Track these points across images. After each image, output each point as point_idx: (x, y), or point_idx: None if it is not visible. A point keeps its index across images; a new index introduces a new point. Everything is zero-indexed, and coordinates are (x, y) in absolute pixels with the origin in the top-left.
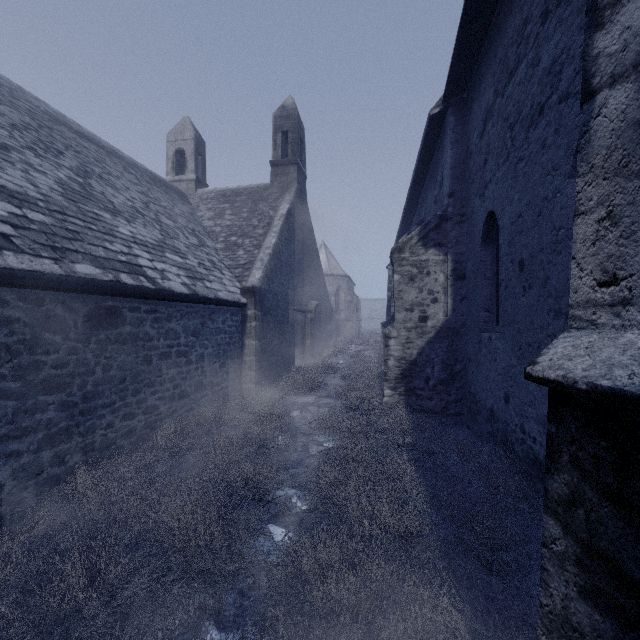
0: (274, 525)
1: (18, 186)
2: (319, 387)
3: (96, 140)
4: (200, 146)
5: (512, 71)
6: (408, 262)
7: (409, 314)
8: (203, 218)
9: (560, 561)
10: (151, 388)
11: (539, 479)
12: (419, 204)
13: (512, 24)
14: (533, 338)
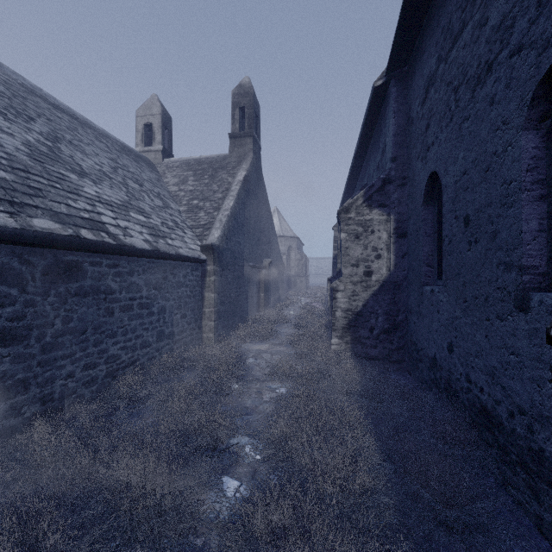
0: (227, 476)
1: None
2: (272, 335)
3: (70, 112)
4: (166, 121)
5: (456, 36)
6: (354, 221)
7: (355, 269)
8: (168, 184)
9: None
10: (113, 338)
11: (487, 428)
12: (362, 172)
13: None
14: (480, 291)
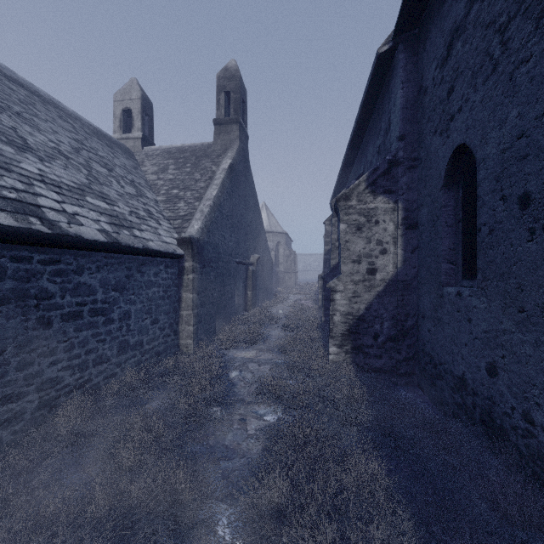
0: None
1: None
2: (260, 340)
3: (32, 88)
4: (147, 106)
5: None
6: (355, 210)
7: (356, 266)
8: (147, 172)
9: None
10: (50, 357)
11: None
12: (356, 161)
13: None
14: None
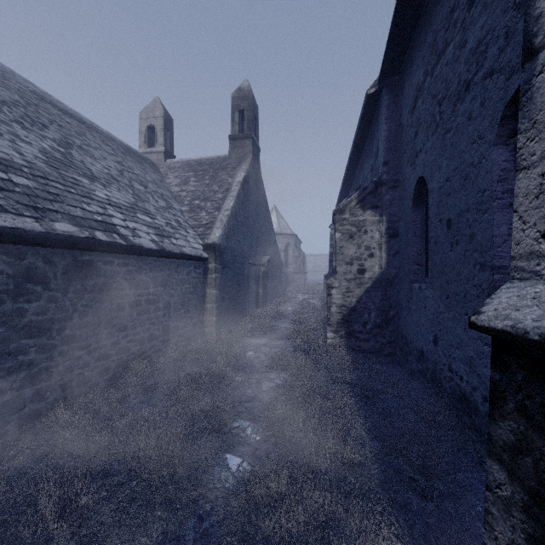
0: (231, 454)
1: (5, 154)
2: (271, 330)
3: (78, 117)
4: (168, 123)
5: (440, 53)
6: (348, 222)
7: (349, 267)
8: (171, 184)
9: (506, 506)
10: (123, 332)
11: (465, 413)
12: (357, 172)
13: (440, 12)
14: (460, 288)
